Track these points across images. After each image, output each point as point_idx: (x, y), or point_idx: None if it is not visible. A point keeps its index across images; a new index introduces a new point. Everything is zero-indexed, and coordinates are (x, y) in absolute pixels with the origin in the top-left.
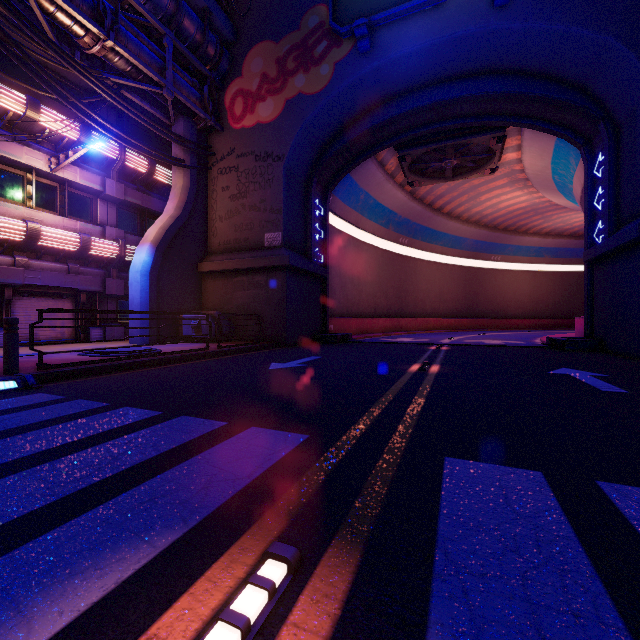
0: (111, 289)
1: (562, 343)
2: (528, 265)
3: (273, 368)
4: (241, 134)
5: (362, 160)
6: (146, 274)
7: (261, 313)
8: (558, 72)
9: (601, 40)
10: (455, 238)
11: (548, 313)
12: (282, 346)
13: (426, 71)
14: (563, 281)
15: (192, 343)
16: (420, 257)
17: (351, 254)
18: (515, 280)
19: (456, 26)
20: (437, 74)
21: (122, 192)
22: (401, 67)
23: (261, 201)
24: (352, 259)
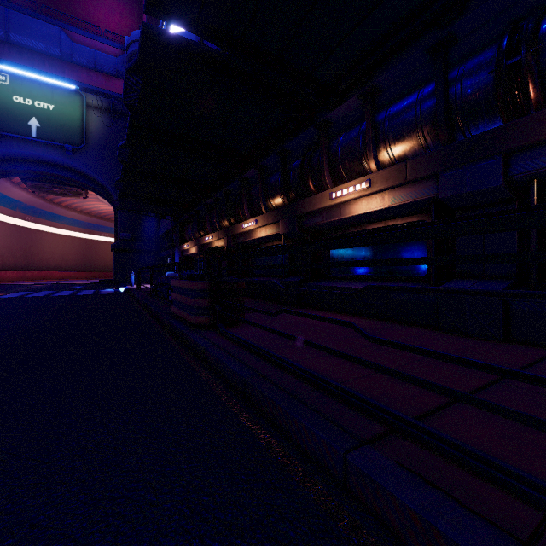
0: None
1: (100, 281)
2: None
3: None
4: None
5: None
6: None
7: None
8: (97, 182)
9: (105, 183)
10: (74, 220)
11: None
12: None
13: (37, 159)
14: None
15: None
16: (46, 230)
17: None
18: None
19: (50, 154)
20: (43, 161)
21: None
22: (21, 154)
23: None
24: None
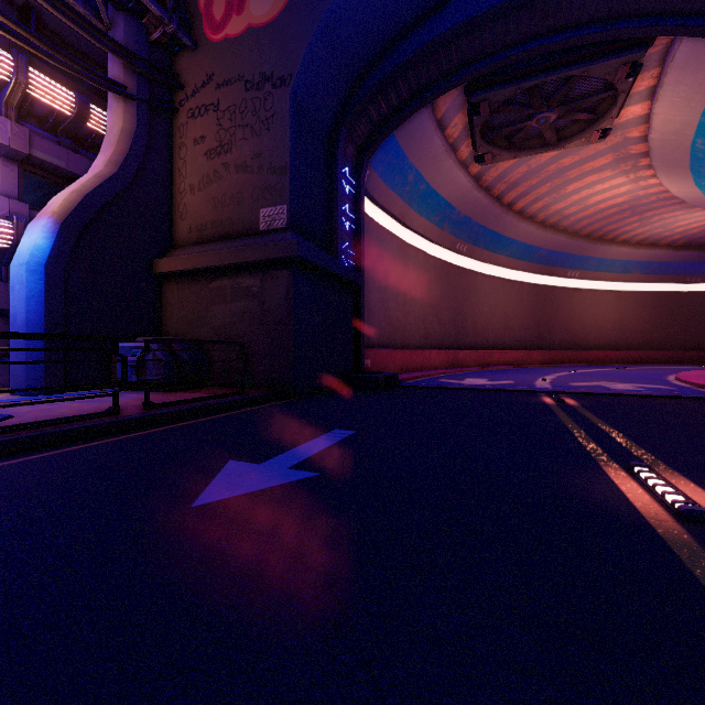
0: (1, 300)
1: None
2: (612, 284)
3: (208, 499)
4: (223, 49)
5: (415, 108)
6: (38, 269)
7: (252, 340)
8: None
9: None
10: (525, 247)
11: (636, 344)
12: (287, 396)
13: None
14: (655, 304)
15: (127, 392)
16: (481, 271)
17: (394, 260)
18: (596, 302)
19: None
20: None
21: (25, 141)
22: None
23: (254, 156)
24: (396, 267)
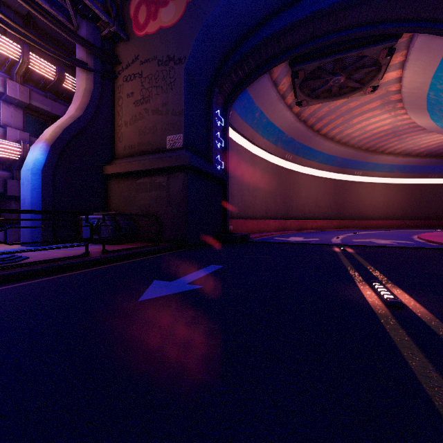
0: (13, 190)
1: None
2: (382, 179)
3: (146, 297)
4: (144, 41)
5: (259, 74)
6: (38, 172)
7: (162, 214)
8: None
9: None
10: (328, 156)
11: (397, 216)
12: (183, 247)
13: None
14: (409, 191)
15: (89, 245)
16: (300, 171)
17: (247, 165)
18: (372, 190)
19: None
20: None
21: (27, 96)
22: None
23: (163, 104)
24: (248, 169)
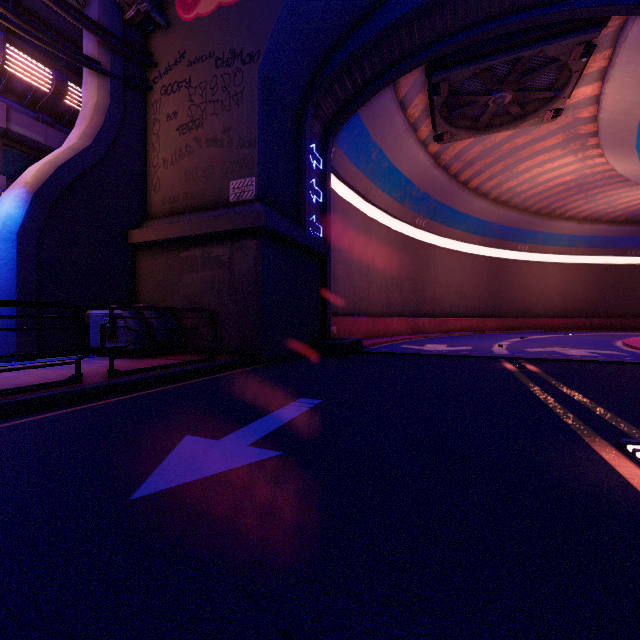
0: None
1: None
2: (558, 256)
3: (151, 489)
4: (194, 28)
5: (379, 88)
6: (10, 238)
7: (222, 308)
8: None
9: None
10: (479, 222)
11: (581, 312)
12: (255, 362)
13: None
14: (598, 275)
15: (99, 359)
16: (438, 244)
17: (359, 233)
18: (544, 274)
19: None
20: None
21: (3, 115)
22: None
23: (224, 130)
24: (360, 240)
